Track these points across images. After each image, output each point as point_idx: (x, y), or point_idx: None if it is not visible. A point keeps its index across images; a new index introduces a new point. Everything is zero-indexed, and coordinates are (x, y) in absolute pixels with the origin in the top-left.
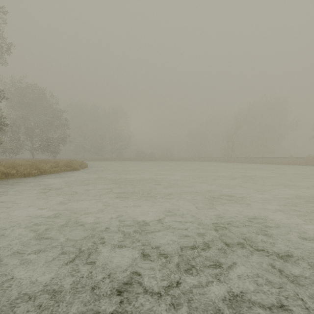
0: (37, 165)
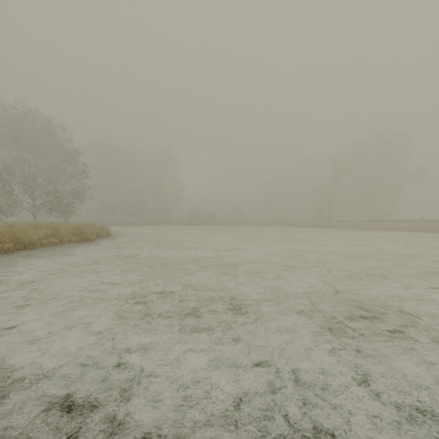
0: (16, 234)
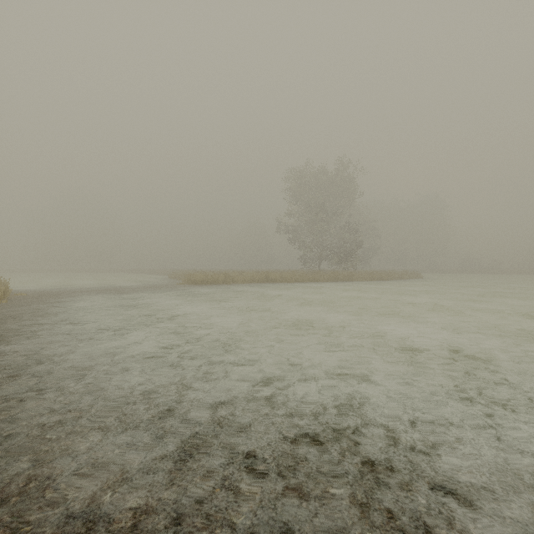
0: (403, 273)
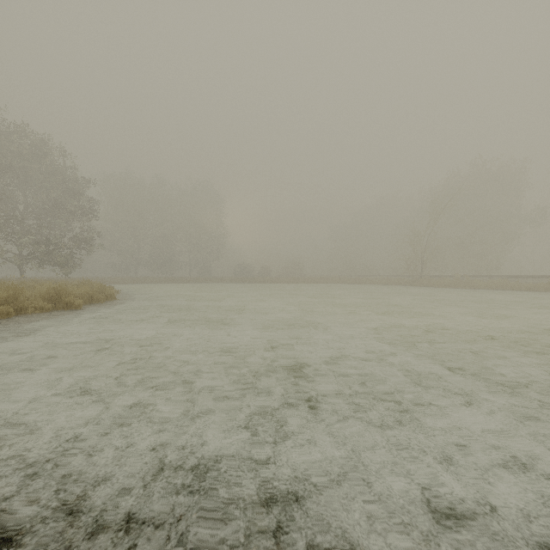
0: None
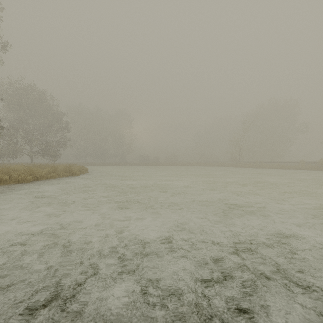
0: (33, 170)
